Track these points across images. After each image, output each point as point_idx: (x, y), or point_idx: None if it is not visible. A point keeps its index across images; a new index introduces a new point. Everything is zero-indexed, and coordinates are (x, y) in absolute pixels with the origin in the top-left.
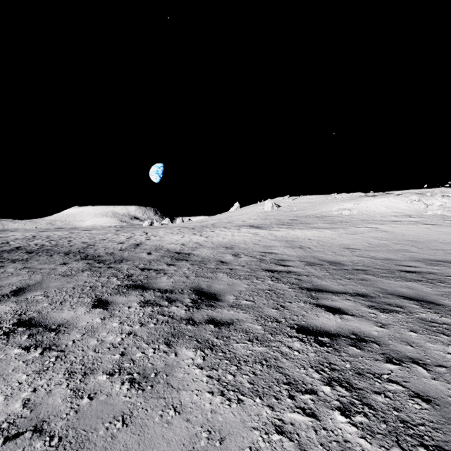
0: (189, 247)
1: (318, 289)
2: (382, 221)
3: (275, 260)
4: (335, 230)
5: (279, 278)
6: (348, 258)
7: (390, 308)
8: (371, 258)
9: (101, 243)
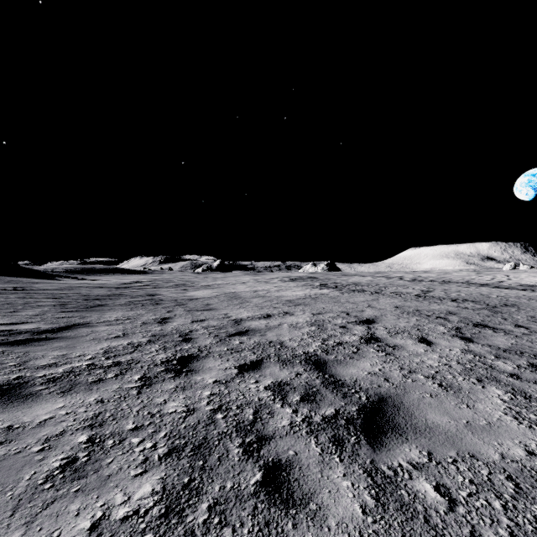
0: None
1: None
2: None
3: None
4: None
5: None
6: None
7: None
8: None
9: (473, 280)
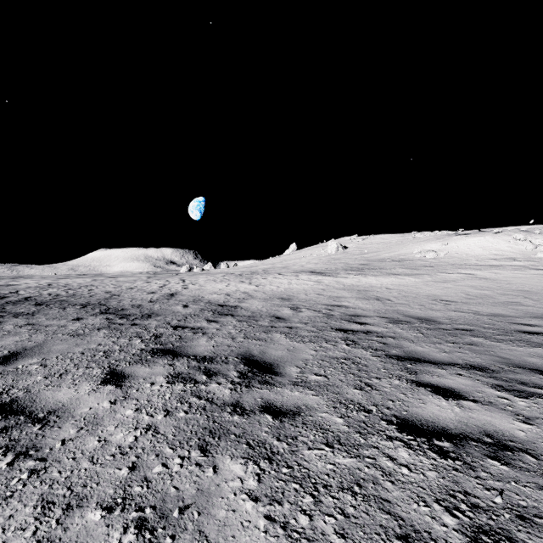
0: (235, 298)
1: (414, 357)
2: (478, 266)
3: (346, 315)
4: (419, 276)
5: (356, 341)
6: (443, 313)
7: (526, 389)
8: (473, 314)
9: (127, 293)
